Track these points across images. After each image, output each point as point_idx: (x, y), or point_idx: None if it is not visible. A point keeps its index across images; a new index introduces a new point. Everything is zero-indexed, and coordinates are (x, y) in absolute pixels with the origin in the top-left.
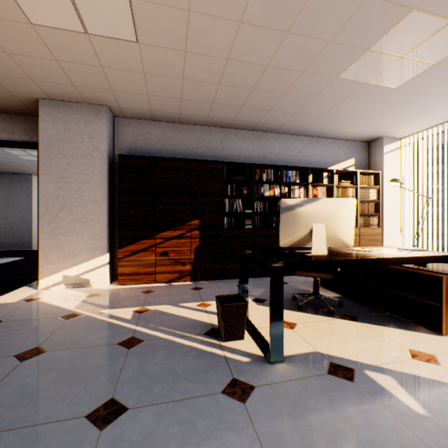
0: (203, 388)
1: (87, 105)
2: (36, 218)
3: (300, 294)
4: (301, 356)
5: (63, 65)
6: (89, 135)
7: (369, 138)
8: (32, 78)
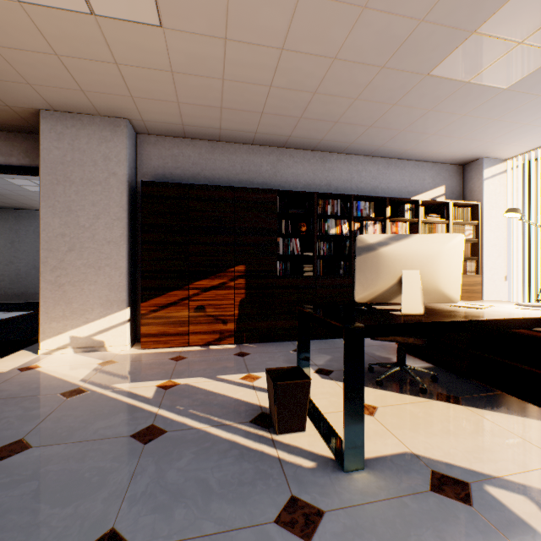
0: (247, 514)
1: (102, 118)
2: None
3: (379, 364)
4: (388, 460)
5: (66, 62)
6: (103, 156)
7: (464, 160)
8: (28, 80)
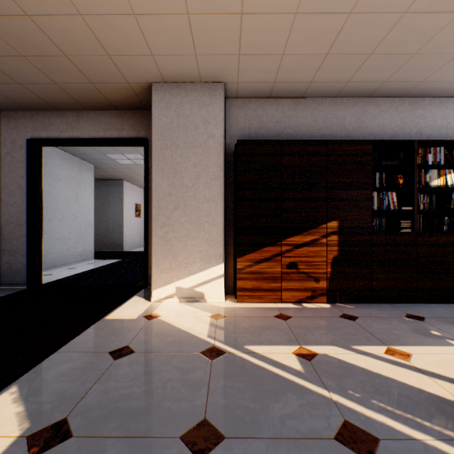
0: None
1: (201, 84)
2: (126, 221)
3: None
4: None
5: (193, 21)
6: (203, 120)
7: None
8: (152, 51)
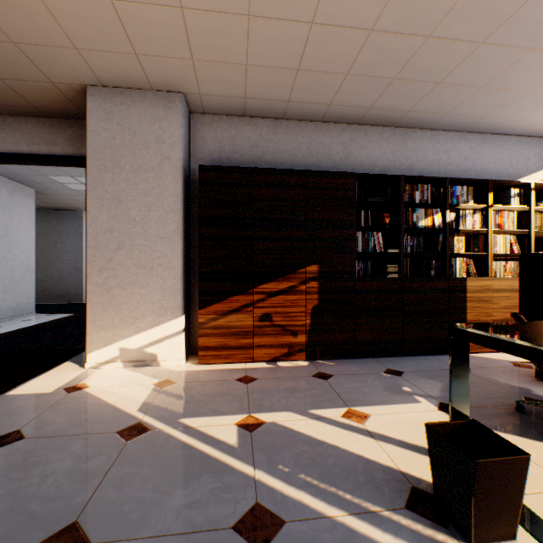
0: None
1: (154, 92)
2: None
3: (537, 403)
4: None
5: (120, 10)
6: (156, 138)
7: None
8: (75, 44)
